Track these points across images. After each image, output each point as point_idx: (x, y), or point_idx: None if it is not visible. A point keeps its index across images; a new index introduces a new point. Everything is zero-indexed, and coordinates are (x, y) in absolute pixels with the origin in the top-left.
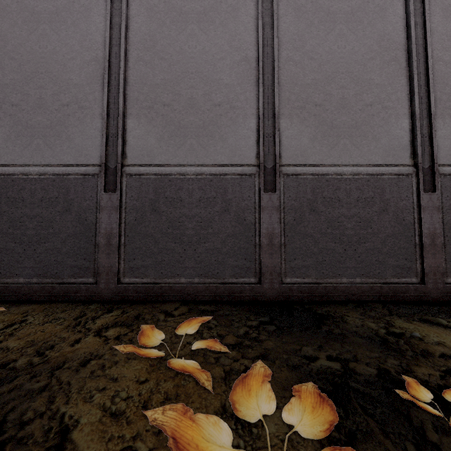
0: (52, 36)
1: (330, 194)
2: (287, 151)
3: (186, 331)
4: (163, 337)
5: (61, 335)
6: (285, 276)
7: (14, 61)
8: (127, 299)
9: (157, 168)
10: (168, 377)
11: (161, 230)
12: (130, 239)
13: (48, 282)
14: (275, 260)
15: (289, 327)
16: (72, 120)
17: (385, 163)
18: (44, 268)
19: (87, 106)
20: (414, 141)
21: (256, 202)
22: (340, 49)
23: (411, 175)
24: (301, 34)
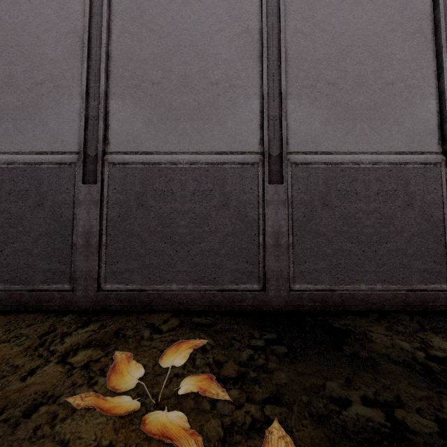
0: (24, 5)
1: (346, 186)
2: (295, 137)
3: (172, 361)
4: (140, 372)
5: (14, 362)
6: (294, 282)
7: None
8: (108, 308)
9: (144, 155)
10: (143, 439)
11: (148, 227)
12: (112, 239)
13: (17, 288)
14: (282, 263)
15: (304, 348)
16: (47, 100)
17: (409, 151)
18: (12, 272)
19: (63, 85)
20: (442, 125)
21: (260, 195)
22: (356, 19)
23: (440, 164)
24: (311, 2)
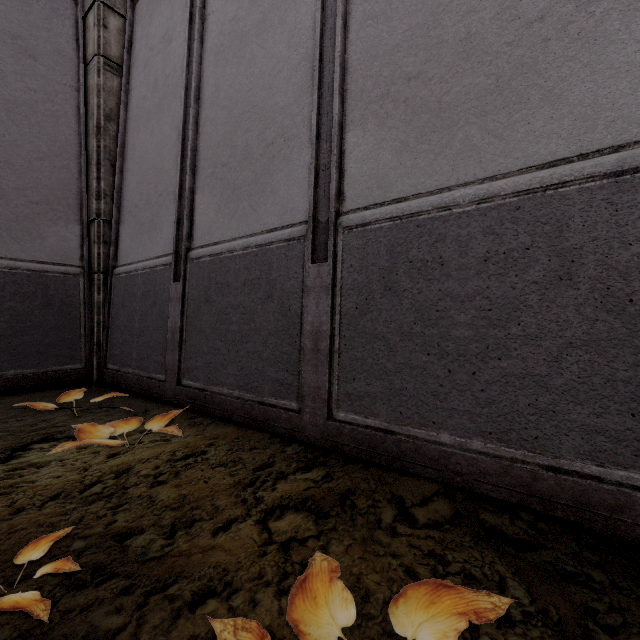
0: (259, 56)
1: None
2: None
3: (414, 630)
4: (347, 621)
5: (218, 500)
6: None
7: (225, 110)
8: (340, 449)
9: (394, 205)
10: None
11: (399, 326)
12: (347, 343)
13: (249, 398)
14: None
15: None
16: (277, 162)
17: None
18: (245, 377)
19: (293, 135)
20: None
21: None
22: None
23: None
24: None
